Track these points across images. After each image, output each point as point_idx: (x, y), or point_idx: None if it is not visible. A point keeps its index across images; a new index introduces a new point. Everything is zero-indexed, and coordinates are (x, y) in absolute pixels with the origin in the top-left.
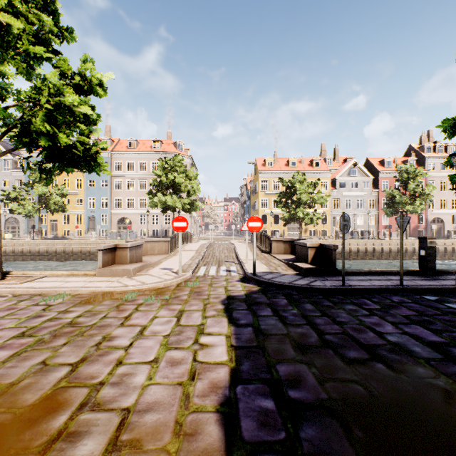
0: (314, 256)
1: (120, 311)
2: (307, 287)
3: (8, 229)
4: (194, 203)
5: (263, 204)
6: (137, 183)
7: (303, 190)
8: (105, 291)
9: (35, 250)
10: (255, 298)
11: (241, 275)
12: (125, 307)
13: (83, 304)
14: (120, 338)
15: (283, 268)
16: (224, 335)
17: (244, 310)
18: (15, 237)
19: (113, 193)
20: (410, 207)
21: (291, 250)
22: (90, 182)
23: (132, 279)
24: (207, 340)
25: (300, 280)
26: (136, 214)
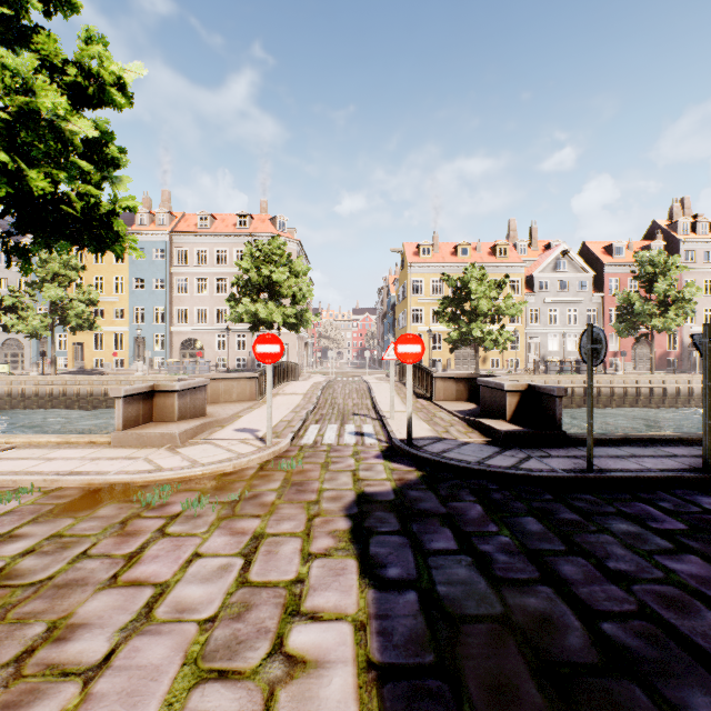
0: (517, 408)
1: (125, 537)
2: (517, 474)
3: (5, 358)
4: (304, 315)
5: (415, 316)
6: (213, 283)
7: (482, 293)
8: (112, 482)
9: (46, 391)
10: (415, 499)
11: (384, 443)
12: (140, 524)
13: (53, 516)
14: (89, 629)
15: (459, 429)
16: (351, 620)
17: (395, 534)
18: (17, 370)
19: (174, 299)
20: (658, 322)
21: (468, 394)
22: (136, 282)
23: (175, 454)
24: (307, 639)
25: (498, 456)
26: (210, 333)
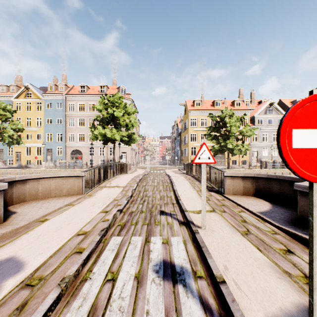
0: None
1: None
2: None
3: None
4: (132, 136)
5: (192, 138)
6: (87, 121)
7: (233, 123)
8: None
9: None
10: None
11: None
12: None
13: None
14: None
15: None
16: None
17: None
18: None
19: (67, 129)
20: None
21: (254, 190)
22: (48, 121)
23: None
24: None
25: None
26: (86, 146)
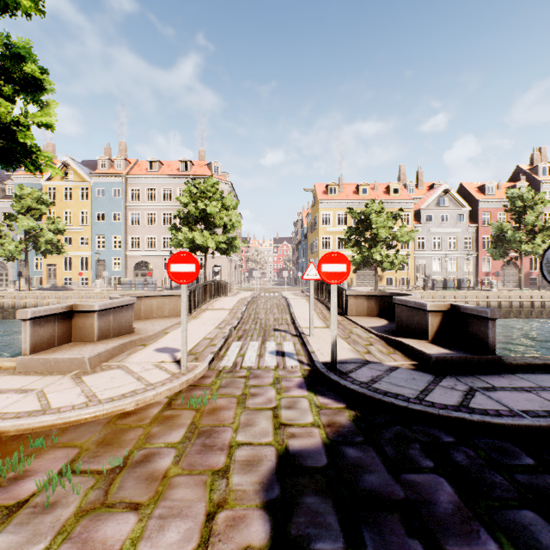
0: (439, 328)
1: None
2: (474, 420)
3: None
4: (233, 241)
5: (324, 243)
6: (160, 216)
7: (381, 223)
8: None
9: (20, 305)
10: (355, 466)
11: (306, 366)
12: None
13: None
14: None
15: (380, 348)
16: None
17: None
18: (2, 287)
19: (129, 229)
20: (527, 247)
21: (378, 310)
22: (98, 216)
23: (76, 384)
24: None
25: (437, 388)
26: (158, 256)
